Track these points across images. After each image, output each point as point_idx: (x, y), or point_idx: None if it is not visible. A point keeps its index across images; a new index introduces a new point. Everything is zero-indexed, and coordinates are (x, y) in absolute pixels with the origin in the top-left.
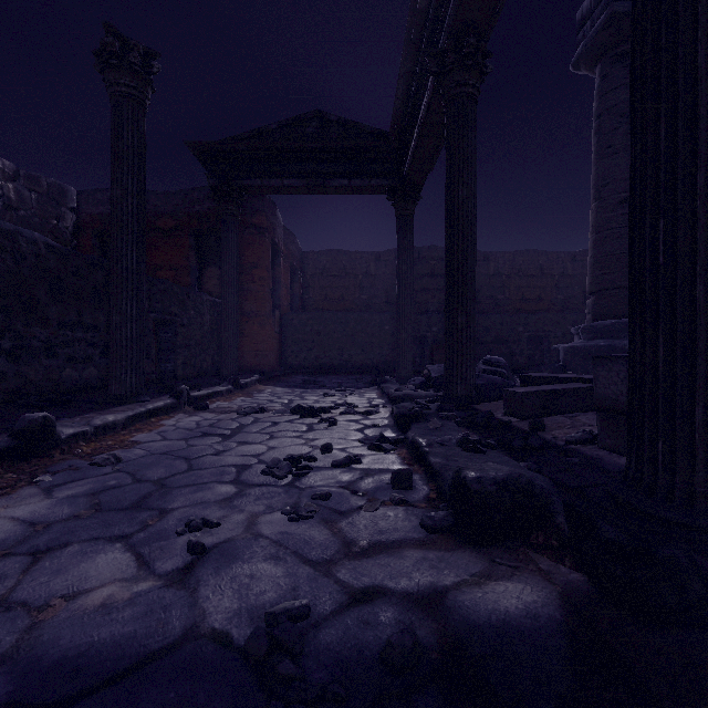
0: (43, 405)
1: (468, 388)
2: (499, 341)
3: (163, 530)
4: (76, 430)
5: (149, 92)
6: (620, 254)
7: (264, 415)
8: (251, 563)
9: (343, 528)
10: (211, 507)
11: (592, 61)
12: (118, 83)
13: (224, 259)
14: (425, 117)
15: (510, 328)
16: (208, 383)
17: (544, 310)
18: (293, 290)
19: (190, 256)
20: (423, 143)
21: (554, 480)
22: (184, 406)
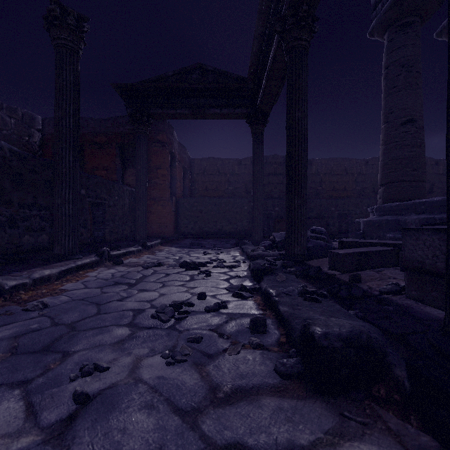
0: (3, 262)
1: (302, 249)
2: (319, 216)
3: (59, 375)
4: (18, 282)
5: (82, 45)
6: (401, 159)
7: (161, 268)
8: (127, 413)
9: (210, 371)
10: (106, 349)
11: (382, 30)
12: (59, 38)
13: (137, 162)
14: (271, 65)
15: (326, 208)
16: (126, 245)
17: (348, 196)
18: (185, 183)
19: (116, 160)
20: (270, 83)
21: (379, 327)
22: (105, 262)
